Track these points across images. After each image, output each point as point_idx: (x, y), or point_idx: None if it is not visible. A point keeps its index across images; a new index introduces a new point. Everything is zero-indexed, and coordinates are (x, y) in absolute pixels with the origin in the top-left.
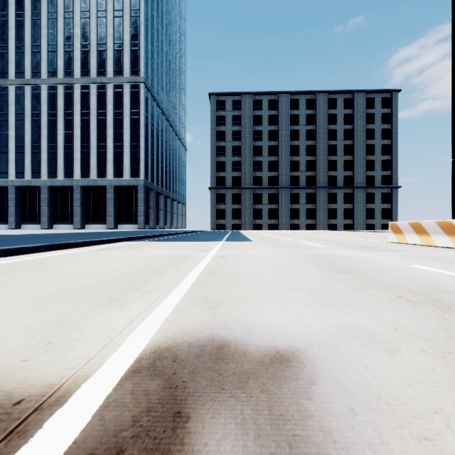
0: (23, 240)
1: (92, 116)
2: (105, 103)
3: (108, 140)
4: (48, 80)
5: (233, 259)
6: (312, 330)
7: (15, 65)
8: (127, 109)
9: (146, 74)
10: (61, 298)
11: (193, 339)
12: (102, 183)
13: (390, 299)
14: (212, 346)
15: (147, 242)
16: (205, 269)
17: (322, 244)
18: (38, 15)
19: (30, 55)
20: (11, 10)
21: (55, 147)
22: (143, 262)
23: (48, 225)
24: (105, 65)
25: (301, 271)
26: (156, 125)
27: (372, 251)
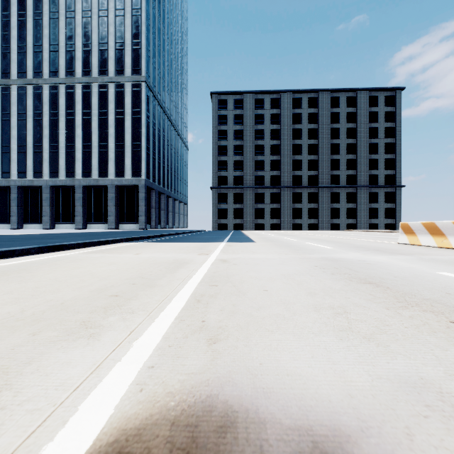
0: (16, 241)
1: (93, 115)
2: (107, 102)
3: (109, 139)
4: (50, 80)
5: (236, 265)
6: (357, 387)
7: (17, 65)
8: (129, 109)
9: (148, 73)
10: (20, 322)
11: (180, 408)
12: (104, 183)
13: (442, 326)
14: (208, 427)
15: (146, 243)
16: (205, 277)
17: (330, 246)
18: (40, 15)
19: (32, 54)
20: (13, 10)
21: (56, 147)
22: (136, 268)
23: (50, 224)
24: (107, 64)
25: (315, 280)
26: (158, 124)
27: (387, 254)
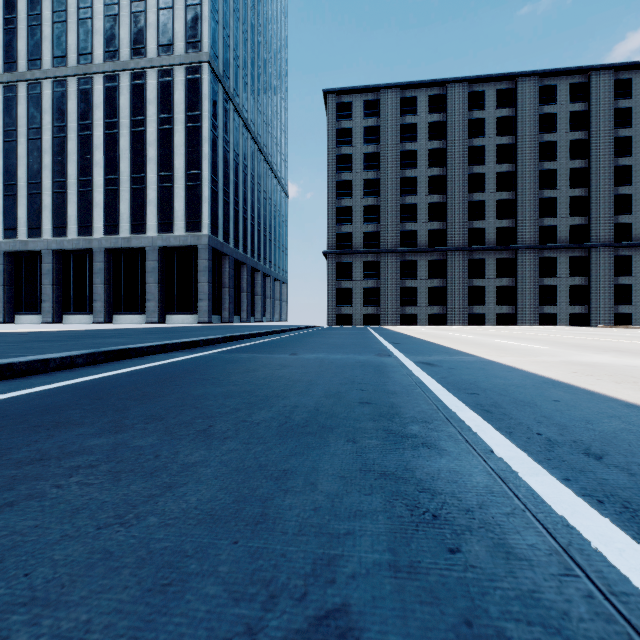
0: None
1: (122, 127)
2: (144, 103)
3: (148, 168)
4: (53, 71)
5: None
6: None
7: (3, 51)
8: (180, 112)
9: (214, 50)
10: None
11: None
12: (139, 243)
13: None
14: None
15: None
16: None
17: None
18: None
19: (25, 31)
20: None
21: (63, 184)
22: None
23: (54, 315)
24: (144, 37)
25: None
26: (234, 145)
27: None
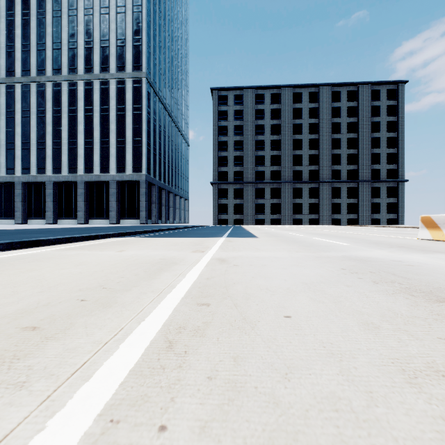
0: None
1: (95, 112)
2: (108, 99)
3: (111, 135)
4: (53, 77)
5: (238, 266)
6: None
7: (21, 63)
8: (130, 105)
9: (149, 69)
10: None
11: None
12: (105, 178)
13: None
14: None
15: (139, 238)
16: (193, 287)
17: (343, 242)
18: (43, 14)
19: (35, 53)
20: (17, 9)
21: (59, 143)
22: (106, 271)
23: (53, 219)
24: (108, 61)
25: (357, 295)
26: (159, 120)
27: (420, 252)
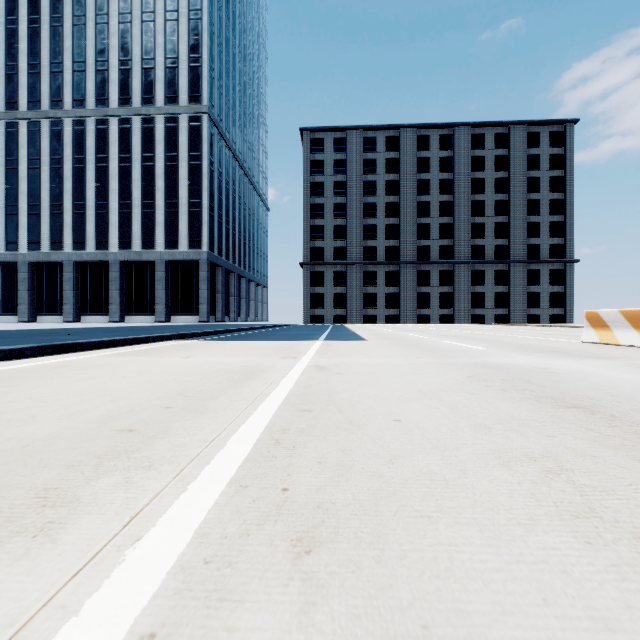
0: (11, 339)
1: (134, 161)
2: (153, 143)
3: (157, 196)
4: (74, 112)
5: (341, 374)
6: None
7: (27, 91)
8: (184, 152)
9: (211, 101)
10: None
11: None
12: (149, 257)
13: None
14: None
15: (204, 341)
16: (290, 395)
17: (480, 346)
18: (60, 21)
19: (48, 76)
20: (21, 13)
21: (83, 206)
22: (180, 380)
23: (74, 316)
24: (153, 89)
25: (478, 402)
26: (226, 174)
27: (575, 358)
